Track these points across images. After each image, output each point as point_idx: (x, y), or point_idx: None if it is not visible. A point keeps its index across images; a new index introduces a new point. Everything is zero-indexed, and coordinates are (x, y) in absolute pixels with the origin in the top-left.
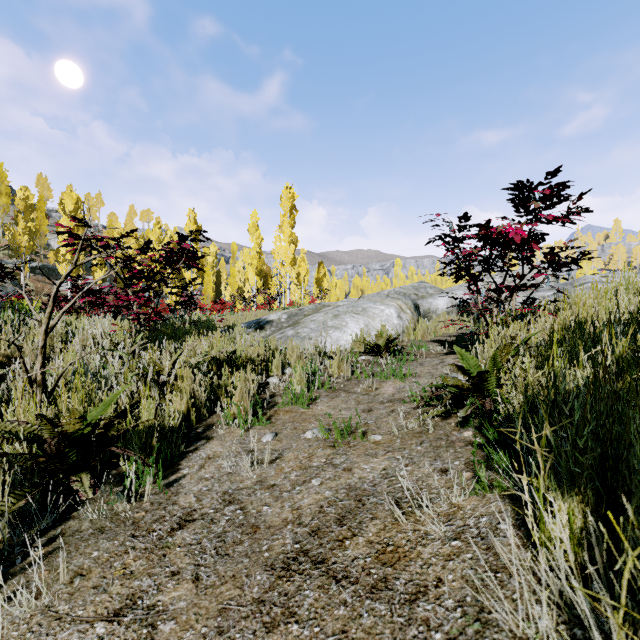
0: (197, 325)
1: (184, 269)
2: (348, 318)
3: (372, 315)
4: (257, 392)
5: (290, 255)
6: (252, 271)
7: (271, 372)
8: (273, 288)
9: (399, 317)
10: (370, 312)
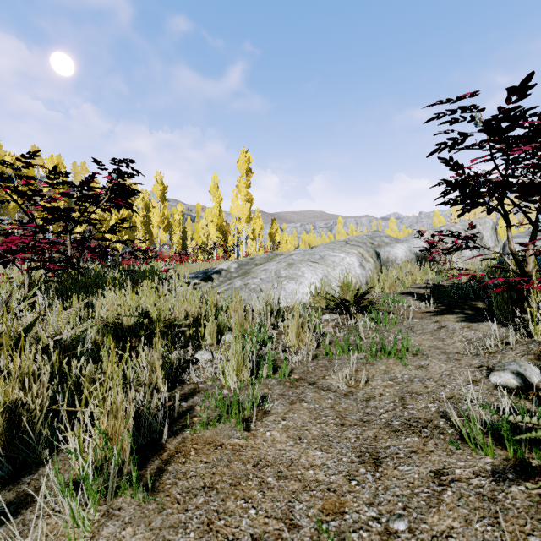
0: (132, 275)
1: (152, 225)
2: (304, 267)
3: (331, 264)
4: (170, 382)
5: (246, 212)
6: (213, 227)
7: (204, 340)
8: (231, 242)
9: (361, 266)
10: (329, 260)
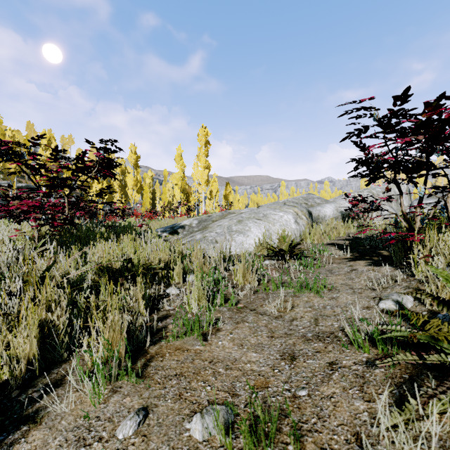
0: (115, 229)
1: (127, 188)
2: (251, 223)
3: (272, 220)
4: (149, 309)
5: (205, 177)
6: (177, 189)
7: (172, 280)
8: (193, 201)
9: (296, 222)
10: (270, 218)
